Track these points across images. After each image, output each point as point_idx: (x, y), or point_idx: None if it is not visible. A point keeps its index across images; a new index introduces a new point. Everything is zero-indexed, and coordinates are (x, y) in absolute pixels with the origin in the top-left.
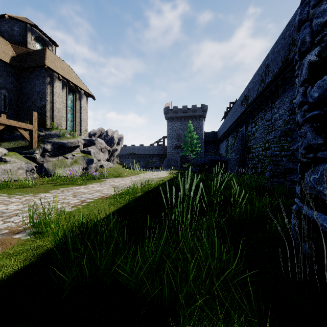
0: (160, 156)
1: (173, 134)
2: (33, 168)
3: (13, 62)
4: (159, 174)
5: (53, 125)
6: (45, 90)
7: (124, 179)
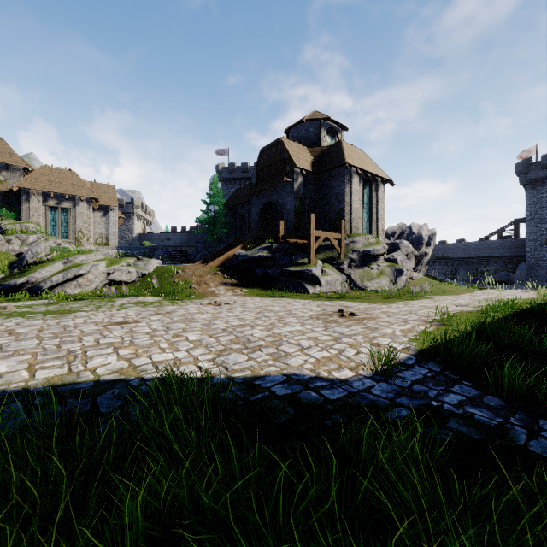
0: (506, 260)
1: (544, 213)
2: (346, 280)
3: (313, 168)
4: (516, 294)
5: (352, 230)
6: (344, 190)
7: (457, 297)
